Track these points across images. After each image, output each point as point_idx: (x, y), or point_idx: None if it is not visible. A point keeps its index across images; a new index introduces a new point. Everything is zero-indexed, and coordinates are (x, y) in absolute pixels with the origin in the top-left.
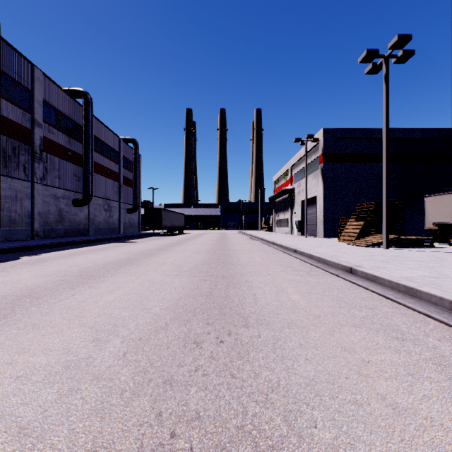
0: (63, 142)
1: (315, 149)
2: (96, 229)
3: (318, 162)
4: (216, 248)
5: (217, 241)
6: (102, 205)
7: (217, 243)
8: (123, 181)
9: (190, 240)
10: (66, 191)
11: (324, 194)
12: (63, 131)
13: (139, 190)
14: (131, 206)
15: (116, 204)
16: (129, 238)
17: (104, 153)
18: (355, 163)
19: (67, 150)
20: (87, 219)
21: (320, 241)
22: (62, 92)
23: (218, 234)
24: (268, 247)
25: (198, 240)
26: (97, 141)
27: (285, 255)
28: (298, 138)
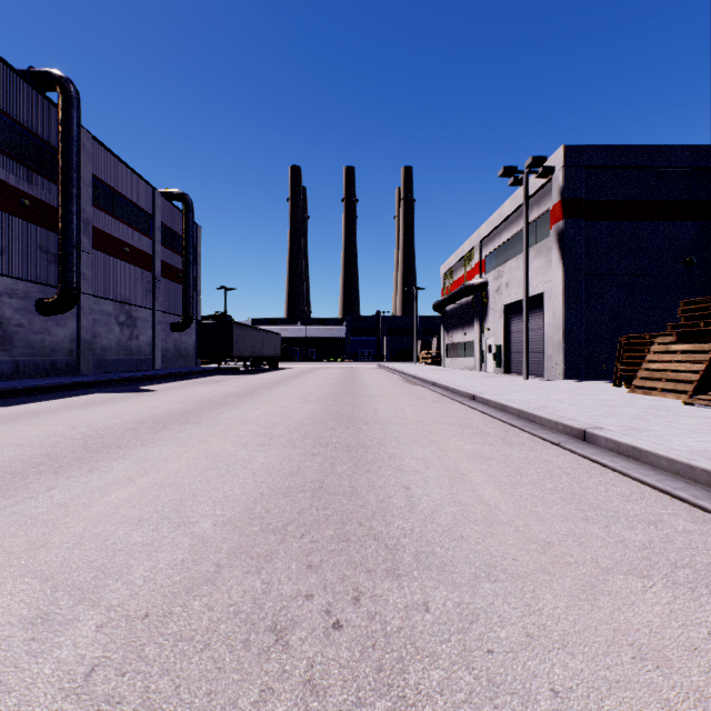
0: (9, 176)
1: (539, 196)
2: (98, 361)
3: (548, 222)
4: (329, 412)
5: (335, 389)
6: (114, 314)
7: (334, 394)
8: (162, 270)
9: (278, 385)
10: (17, 282)
11: (565, 287)
12: (11, 154)
13: (197, 289)
14: (179, 319)
15: (147, 314)
16: (159, 379)
17: (118, 213)
18: (631, 221)
19: (21, 196)
20: (75, 342)
21: (581, 390)
22: (7, 71)
23: (341, 370)
24: (465, 409)
25: (295, 385)
26: (102, 188)
27: (557, 452)
28: (510, 167)
